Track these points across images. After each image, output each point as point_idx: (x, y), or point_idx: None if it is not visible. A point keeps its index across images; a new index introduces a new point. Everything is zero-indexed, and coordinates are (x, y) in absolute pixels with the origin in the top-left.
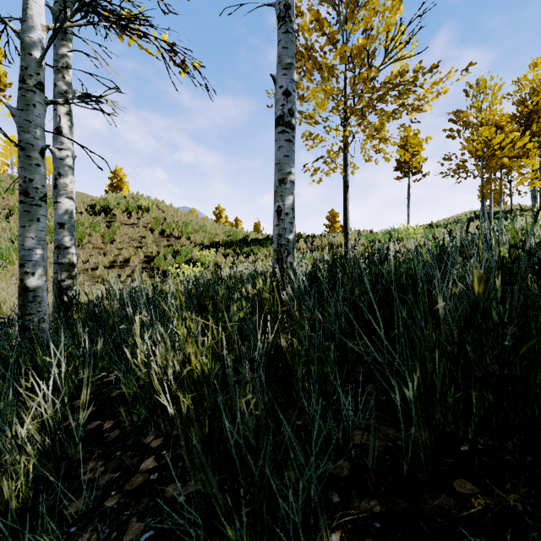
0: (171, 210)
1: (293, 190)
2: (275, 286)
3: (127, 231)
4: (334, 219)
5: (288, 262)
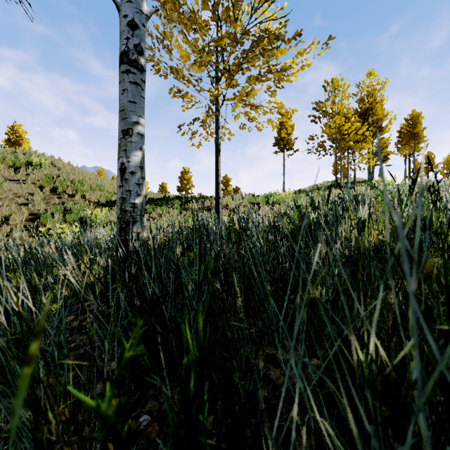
0: (68, 168)
1: (143, 145)
2: (116, 263)
3: (12, 187)
4: (227, 183)
5: (134, 232)
